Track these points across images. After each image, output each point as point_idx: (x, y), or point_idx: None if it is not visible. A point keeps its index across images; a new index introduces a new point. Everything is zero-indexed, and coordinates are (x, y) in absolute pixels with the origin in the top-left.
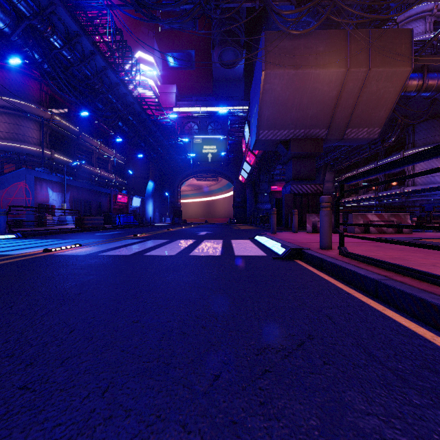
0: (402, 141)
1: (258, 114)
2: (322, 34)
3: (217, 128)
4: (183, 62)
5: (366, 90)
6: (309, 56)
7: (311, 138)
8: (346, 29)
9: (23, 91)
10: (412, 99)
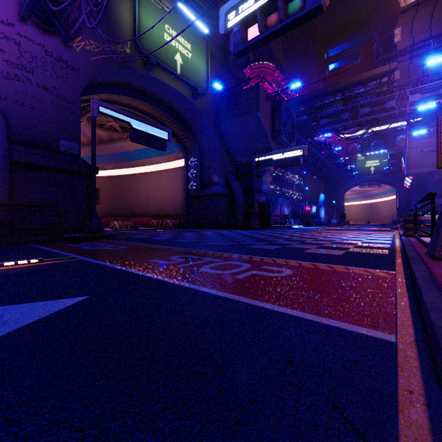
0: None
1: (406, 162)
2: None
3: (380, 143)
4: None
5: None
6: None
7: None
8: None
9: None
10: None
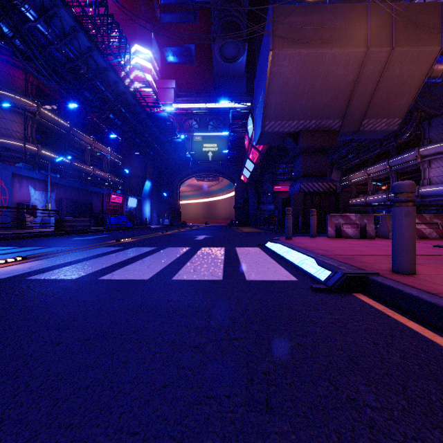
0: (416, 137)
1: (264, 102)
2: (338, 9)
3: (218, 125)
4: (183, 57)
5: (388, 74)
6: (324, 34)
7: (323, 130)
8: (366, 3)
9: (6, 80)
10: (436, 86)
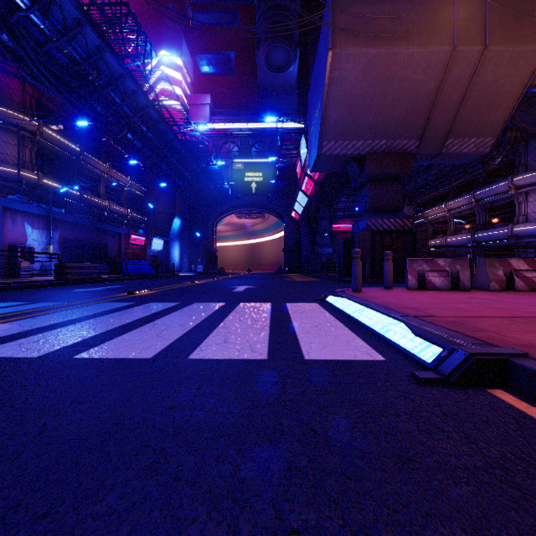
0: (509, 164)
1: (322, 117)
2: None
3: (263, 150)
4: (220, 66)
5: (479, 80)
6: (398, 28)
7: (396, 153)
8: None
9: None
10: None
